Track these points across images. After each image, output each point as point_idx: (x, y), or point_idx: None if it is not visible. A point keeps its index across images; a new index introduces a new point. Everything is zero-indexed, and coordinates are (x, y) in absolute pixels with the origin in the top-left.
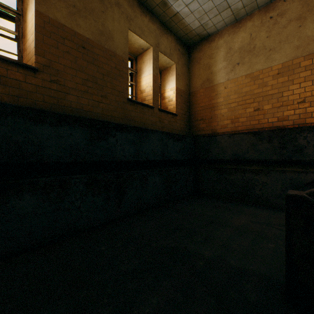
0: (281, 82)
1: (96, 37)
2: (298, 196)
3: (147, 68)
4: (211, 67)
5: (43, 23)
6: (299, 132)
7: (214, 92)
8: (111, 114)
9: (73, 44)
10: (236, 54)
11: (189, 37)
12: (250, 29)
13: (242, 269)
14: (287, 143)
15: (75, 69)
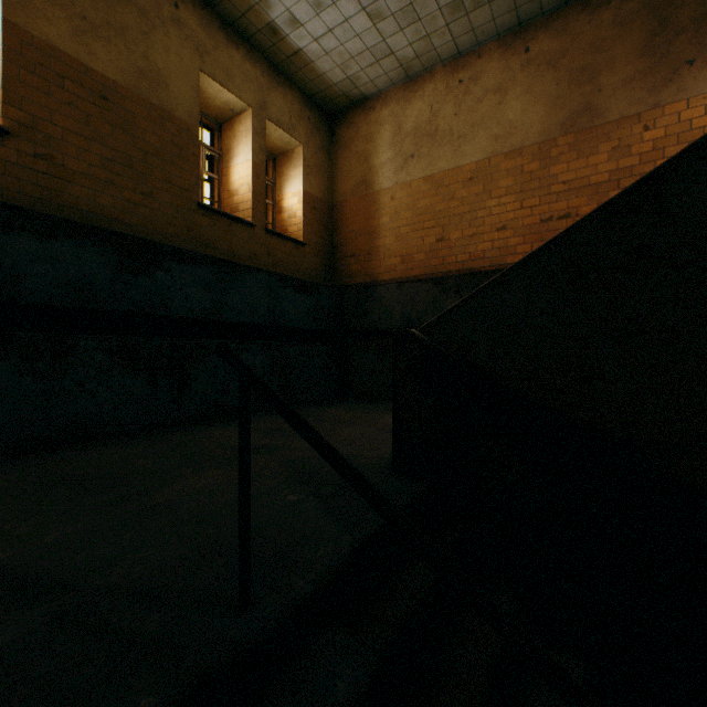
0: (475, 194)
1: (131, 80)
2: (403, 330)
3: (243, 150)
4: (369, 159)
5: (20, 46)
6: None
7: (375, 205)
8: (163, 230)
9: (82, 89)
10: (410, 139)
11: (329, 96)
12: (431, 96)
13: (357, 454)
14: None
15: (87, 137)
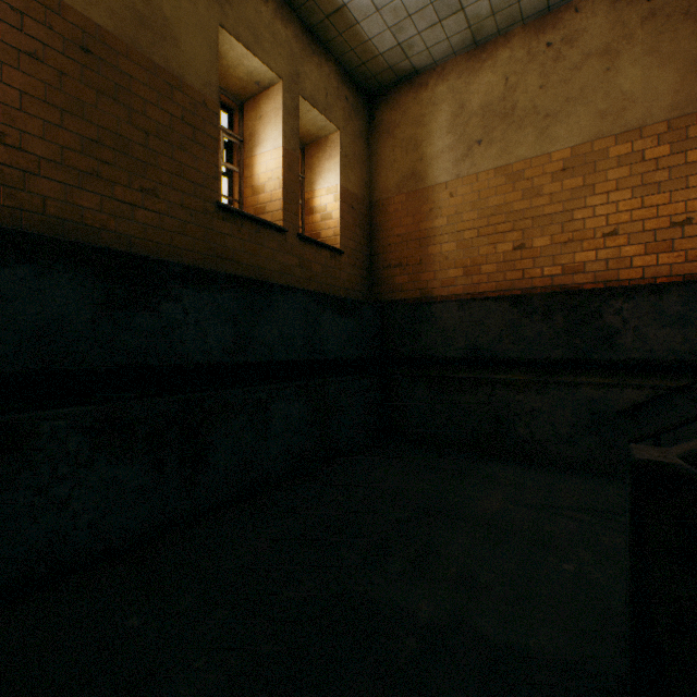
0: (570, 189)
1: (125, 28)
2: (666, 466)
3: (271, 134)
4: (420, 147)
5: None
6: (606, 299)
7: (427, 204)
8: (171, 241)
9: (51, 34)
10: (476, 121)
11: (371, 70)
12: (505, 66)
13: (514, 648)
14: (582, 324)
15: (59, 107)
